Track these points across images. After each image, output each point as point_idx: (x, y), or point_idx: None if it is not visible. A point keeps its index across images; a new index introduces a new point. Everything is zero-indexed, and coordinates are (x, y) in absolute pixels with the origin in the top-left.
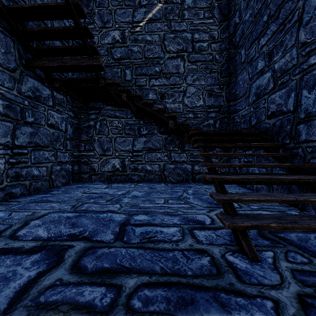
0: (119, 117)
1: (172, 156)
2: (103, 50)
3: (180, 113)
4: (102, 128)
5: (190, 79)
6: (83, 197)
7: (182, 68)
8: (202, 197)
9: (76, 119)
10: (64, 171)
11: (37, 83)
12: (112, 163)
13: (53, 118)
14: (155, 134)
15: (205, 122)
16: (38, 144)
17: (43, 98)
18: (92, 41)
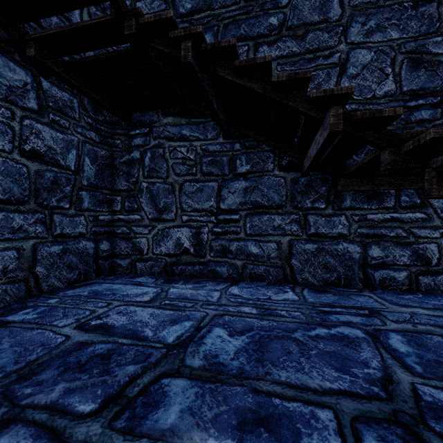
0: (189, 138)
1: (309, 222)
2: (158, 0)
3: None
4: (156, 164)
5: (357, 30)
6: (53, 357)
7: (337, 7)
8: None
9: (105, 147)
10: (73, 254)
11: None
12: (175, 236)
13: (39, 139)
14: (268, 171)
15: None
16: None
17: (7, 88)
18: None
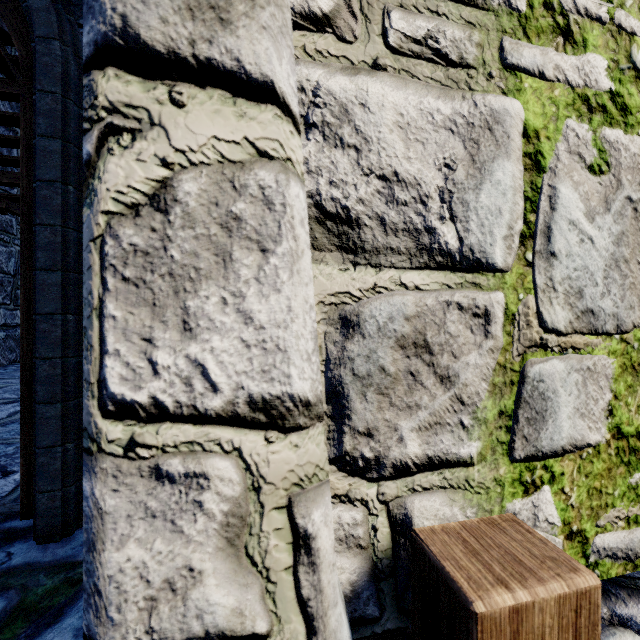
0: None
1: None
2: None
3: None
4: None
5: None
6: None
7: None
8: None
9: None
10: (12, 340)
11: None
12: None
13: None
14: None
15: None
16: None
17: None
18: None
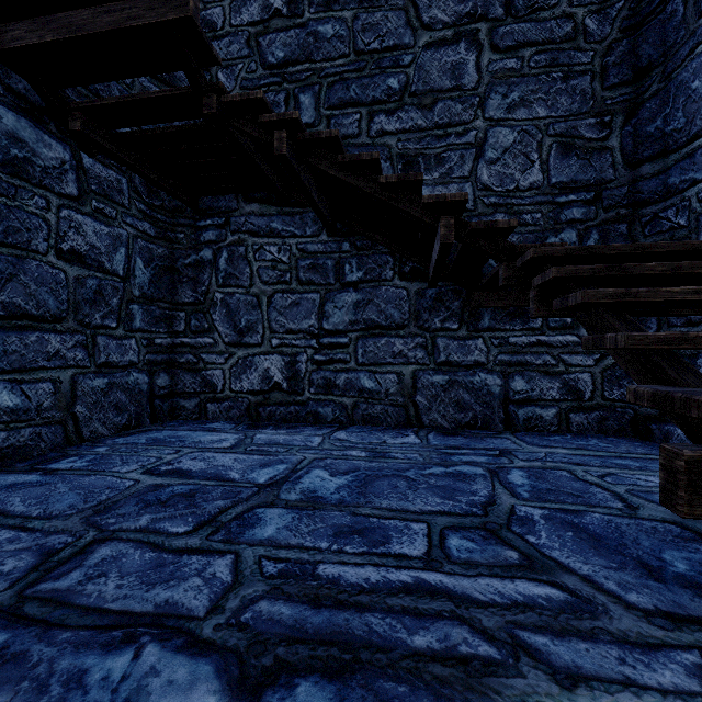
0: (281, 233)
1: (439, 347)
2: (238, 43)
3: (467, 213)
4: (236, 268)
5: (498, 103)
6: (127, 497)
7: (473, 72)
8: (583, 517)
9: (164, 243)
10: (122, 390)
11: (16, 120)
12: (261, 367)
13: (79, 235)
14: (386, 280)
15: (548, 237)
16: (21, 311)
17: (41, 170)
18: (206, 23)
